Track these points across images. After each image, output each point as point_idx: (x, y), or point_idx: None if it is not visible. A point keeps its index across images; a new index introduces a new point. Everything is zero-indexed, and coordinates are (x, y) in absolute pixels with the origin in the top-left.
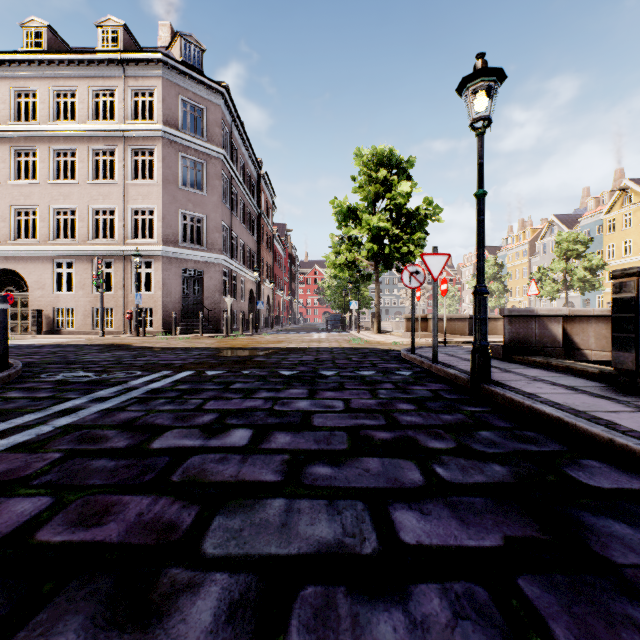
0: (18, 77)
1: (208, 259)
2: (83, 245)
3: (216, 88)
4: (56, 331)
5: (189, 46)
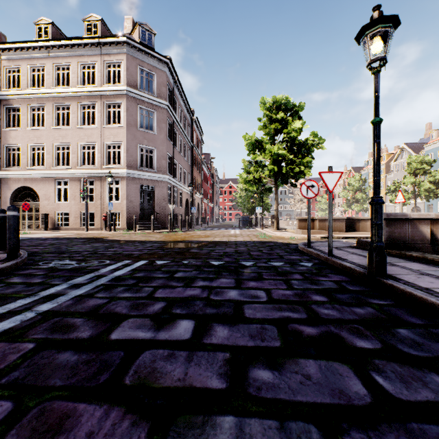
0: (33, 58)
1: (157, 178)
2: (74, 170)
3: (163, 60)
4: (57, 228)
5: (145, 31)
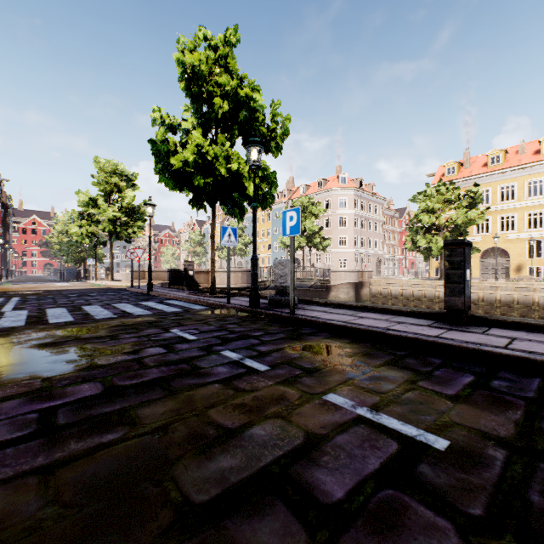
0: None
1: None
2: None
3: None
4: None
5: None
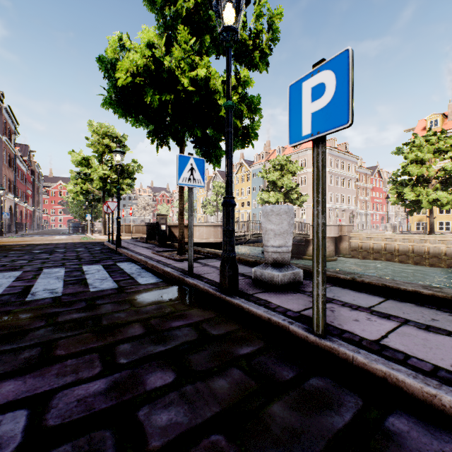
0: None
1: None
2: None
3: None
4: None
5: None
